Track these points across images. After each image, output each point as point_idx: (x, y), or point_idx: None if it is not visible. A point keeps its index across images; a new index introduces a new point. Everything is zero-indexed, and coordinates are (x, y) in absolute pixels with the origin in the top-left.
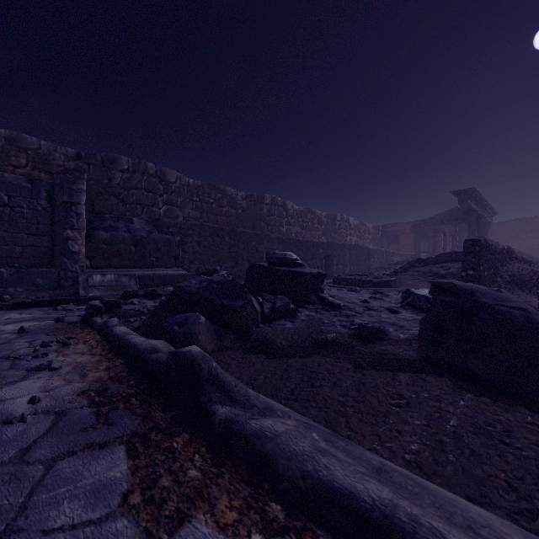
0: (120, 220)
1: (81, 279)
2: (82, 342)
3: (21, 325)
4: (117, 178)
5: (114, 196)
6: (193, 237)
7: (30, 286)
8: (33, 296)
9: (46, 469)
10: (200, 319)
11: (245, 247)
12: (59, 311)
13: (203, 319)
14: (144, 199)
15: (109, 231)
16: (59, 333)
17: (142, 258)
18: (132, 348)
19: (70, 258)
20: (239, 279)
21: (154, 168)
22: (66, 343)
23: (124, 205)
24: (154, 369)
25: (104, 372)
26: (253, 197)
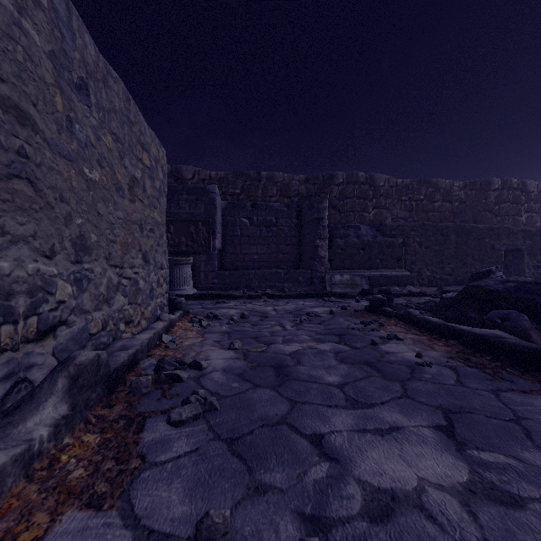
0: (350, 228)
1: (326, 278)
2: (392, 325)
3: (321, 309)
4: (334, 191)
5: (332, 208)
6: (414, 237)
7: (295, 283)
8: (298, 289)
9: (493, 394)
10: (523, 316)
11: (475, 244)
12: (326, 301)
13: (526, 316)
14: (356, 206)
15: (343, 238)
16: (359, 317)
17: (369, 260)
18: (468, 332)
19: (318, 262)
20: (468, 281)
21: (364, 175)
22: (382, 324)
23: (339, 214)
24: (518, 350)
25: (445, 347)
26: (473, 185)
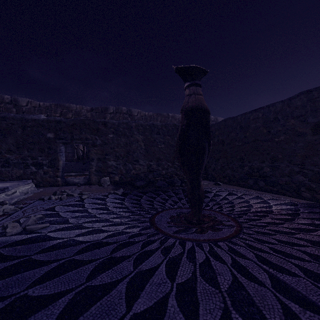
0: None
1: None
2: None
3: None
4: None
5: None
6: None
7: None
8: None
9: None
10: None
11: None
12: None
13: None
14: None
15: None
16: None
17: None
18: None
19: None
20: None
21: (213, 117)
22: None
23: None
24: None
25: None
26: None
